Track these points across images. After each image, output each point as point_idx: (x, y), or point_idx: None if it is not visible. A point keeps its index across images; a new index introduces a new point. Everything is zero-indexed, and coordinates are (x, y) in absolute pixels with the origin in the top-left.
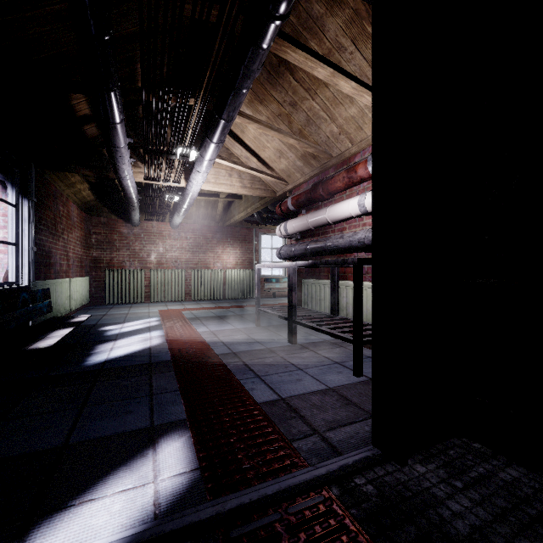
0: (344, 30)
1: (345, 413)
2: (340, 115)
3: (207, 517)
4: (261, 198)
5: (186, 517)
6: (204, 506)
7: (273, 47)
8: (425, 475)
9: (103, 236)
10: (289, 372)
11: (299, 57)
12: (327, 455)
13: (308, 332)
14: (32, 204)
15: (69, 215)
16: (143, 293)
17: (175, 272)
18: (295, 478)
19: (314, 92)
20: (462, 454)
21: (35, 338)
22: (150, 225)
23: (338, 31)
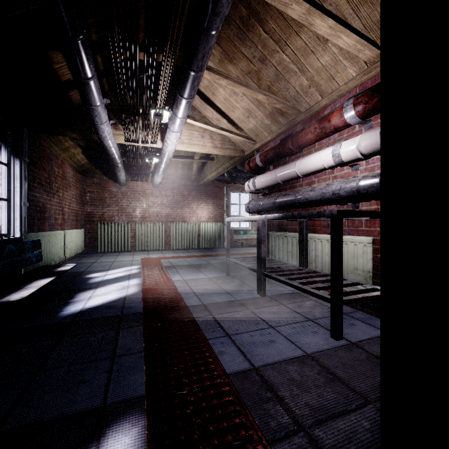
0: None
1: (332, 395)
2: (311, 66)
3: None
4: (231, 158)
5: None
6: None
7: None
8: None
9: (96, 194)
10: (260, 330)
11: None
12: None
13: (276, 282)
14: (25, 163)
15: (65, 175)
16: (129, 243)
17: (156, 225)
18: None
19: (284, 43)
20: None
21: (12, 289)
22: (135, 184)
23: None
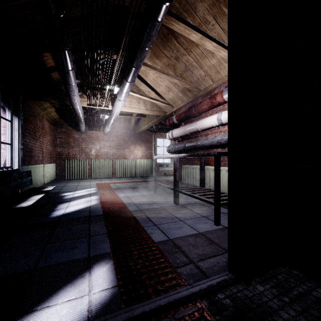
0: (208, 11)
1: (210, 249)
2: (206, 64)
3: (121, 320)
4: (157, 116)
5: (108, 320)
6: (120, 312)
7: (164, 21)
8: (263, 292)
9: (64, 139)
10: (174, 222)
11: (181, 27)
12: (199, 277)
13: (185, 197)
14: (20, 120)
15: (43, 126)
16: (87, 173)
17: (106, 161)
18: (179, 293)
19: (189, 50)
20: (287, 278)
21: (20, 201)
22: (91, 133)
23: (204, 11)
